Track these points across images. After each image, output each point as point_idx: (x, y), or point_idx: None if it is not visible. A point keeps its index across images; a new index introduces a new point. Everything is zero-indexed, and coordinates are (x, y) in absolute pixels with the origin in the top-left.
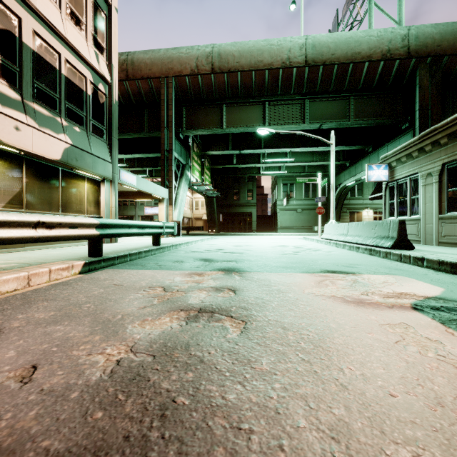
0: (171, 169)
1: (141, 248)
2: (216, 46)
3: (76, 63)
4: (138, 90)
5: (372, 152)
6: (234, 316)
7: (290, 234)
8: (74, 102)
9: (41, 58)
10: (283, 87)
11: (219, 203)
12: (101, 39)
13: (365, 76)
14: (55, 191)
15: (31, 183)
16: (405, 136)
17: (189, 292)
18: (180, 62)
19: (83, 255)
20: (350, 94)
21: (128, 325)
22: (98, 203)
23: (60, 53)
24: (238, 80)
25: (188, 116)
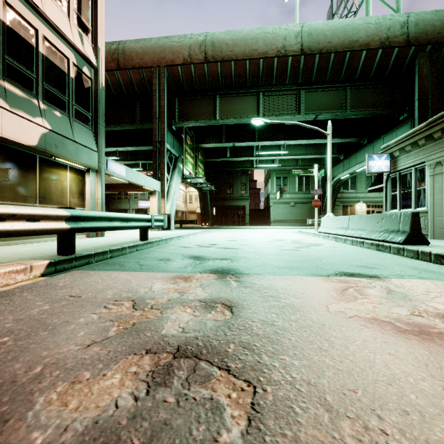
0: (163, 161)
1: (126, 243)
2: (209, 35)
3: (56, 42)
4: (129, 80)
5: (367, 144)
6: (233, 369)
7: (284, 227)
8: (54, 84)
9: (13, 32)
10: (278, 77)
11: (213, 196)
12: (85, 19)
13: (363, 65)
14: (31, 181)
15: (1, 170)
16: (402, 127)
17: (167, 310)
18: (172, 51)
19: (54, 253)
20: (346, 84)
21: (37, 398)
22: (83, 195)
23: (37, 29)
24: (231, 69)
25: (180, 107)
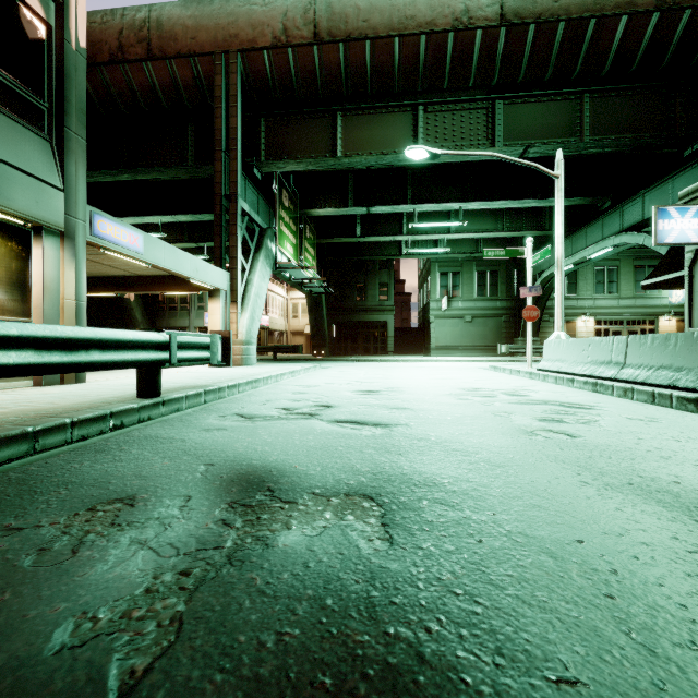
0: (235, 233)
1: (86, 407)
2: None
3: None
4: (171, 81)
5: (609, 210)
6: None
7: (458, 359)
8: None
9: None
10: (453, 72)
11: (332, 305)
12: None
13: (619, 46)
14: None
15: None
16: (687, 172)
17: None
18: (252, 22)
19: None
20: (582, 89)
21: None
22: (24, 287)
23: None
24: (365, 57)
25: (269, 135)
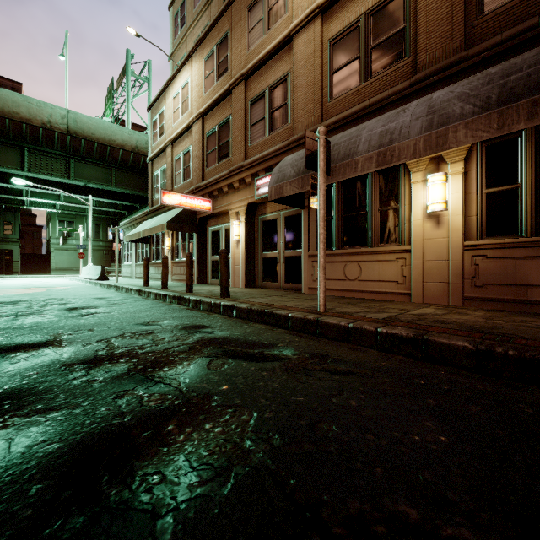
0: None
1: None
2: None
3: None
4: None
5: (141, 209)
6: None
7: (64, 276)
8: None
9: None
10: (45, 143)
11: None
12: None
13: (122, 158)
14: None
15: None
16: None
17: None
18: None
19: None
20: (112, 165)
21: None
22: None
23: None
24: None
25: None
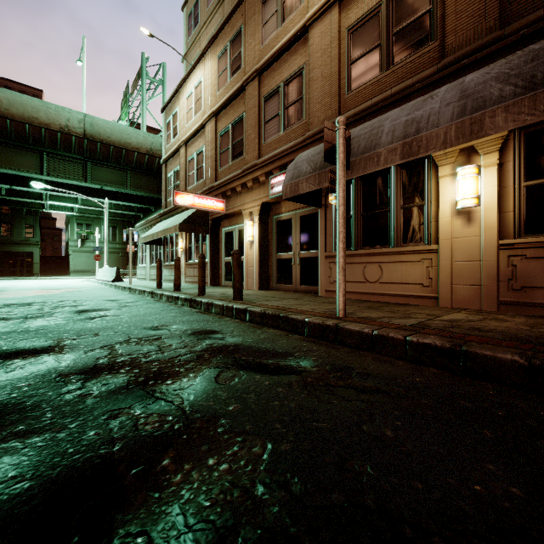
0: None
1: None
2: None
3: None
4: None
5: (156, 211)
6: None
7: (81, 277)
8: None
9: None
10: (62, 147)
11: None
12: None
13: (137, 160)
14: None
15: None
16: None
17: None
18: None
19: None
20: (128, 168)
21: None
22: None
23: None
24: (7, 125)
25: None
